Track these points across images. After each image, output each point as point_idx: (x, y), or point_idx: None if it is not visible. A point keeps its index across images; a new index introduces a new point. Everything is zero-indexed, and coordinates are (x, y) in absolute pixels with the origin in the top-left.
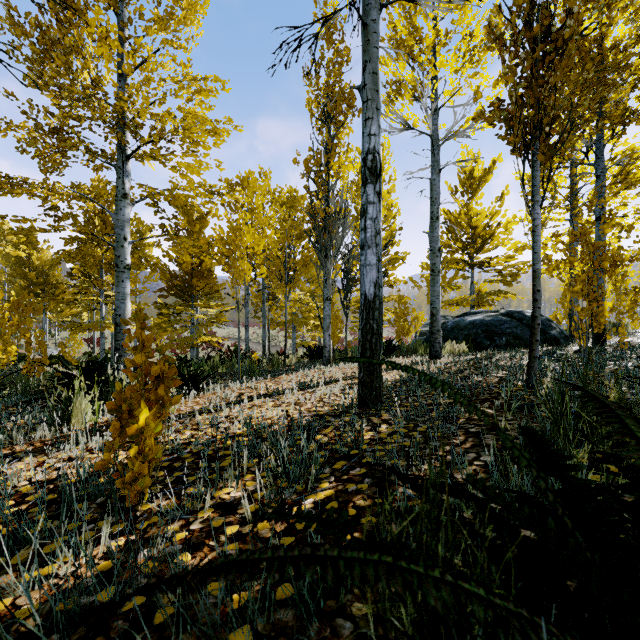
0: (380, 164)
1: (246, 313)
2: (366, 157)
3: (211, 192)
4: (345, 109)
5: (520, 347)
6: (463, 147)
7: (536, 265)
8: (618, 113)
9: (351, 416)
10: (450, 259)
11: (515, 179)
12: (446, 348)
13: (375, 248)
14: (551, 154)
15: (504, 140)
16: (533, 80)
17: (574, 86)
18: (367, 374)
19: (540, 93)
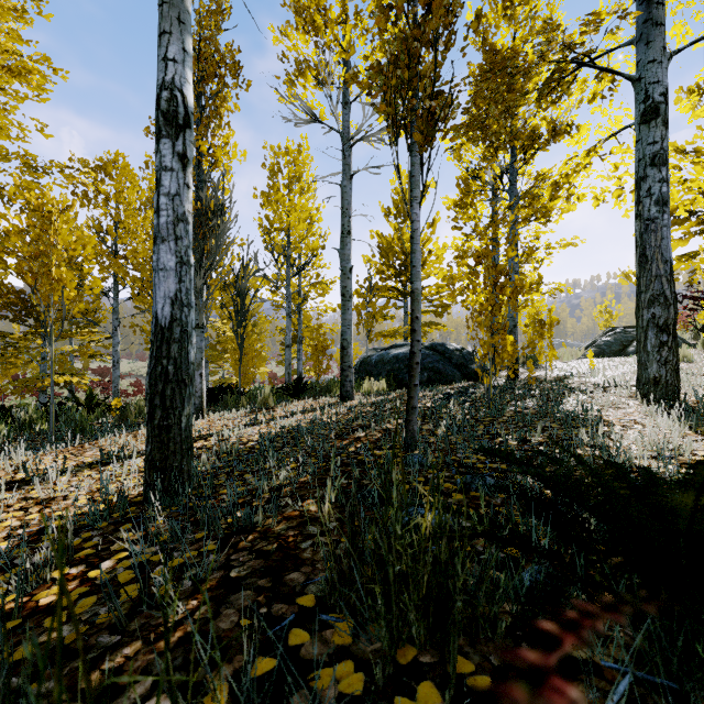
0: (185, 110)
1: (114, 344)
2: (160, 94)
3: (32, 167)
4: (220, 73)
5: (438, 384)
6: None
7: (415, 283)
8: (526, 134)
9: (97, 530)
10: (381, 286)
11: (443, 204)
12: (364, 386)
13: (174, 243)
14: (430, 134)
15: (381, 114)
16: (410, 31)
17: (480, 87)
18: (156, 447)
19: (417, 48)
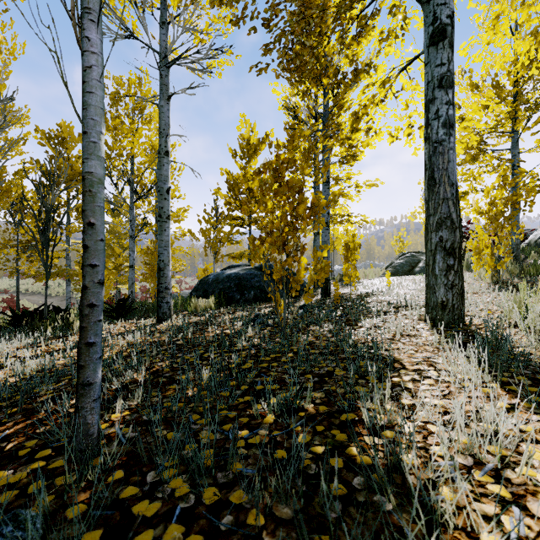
0: None
1: None
2: None
3: None
4: None
5: (258, 302)
6: (242, 115)
7: (86, 163)
8: (332, 71)
9: None
10: (227, 215)
11: None
12: (192, 305)
13: None
14: None
15: None
16: None
17: None
18: None
19: None
